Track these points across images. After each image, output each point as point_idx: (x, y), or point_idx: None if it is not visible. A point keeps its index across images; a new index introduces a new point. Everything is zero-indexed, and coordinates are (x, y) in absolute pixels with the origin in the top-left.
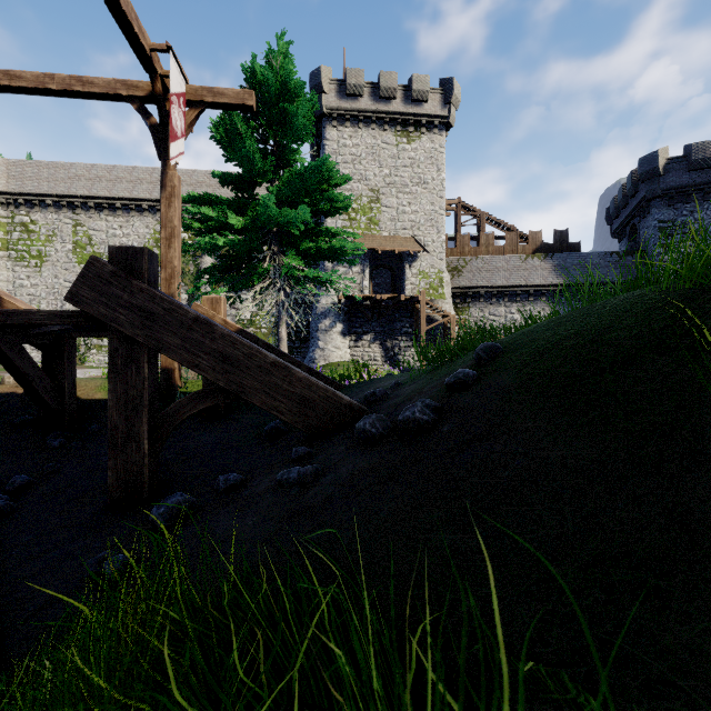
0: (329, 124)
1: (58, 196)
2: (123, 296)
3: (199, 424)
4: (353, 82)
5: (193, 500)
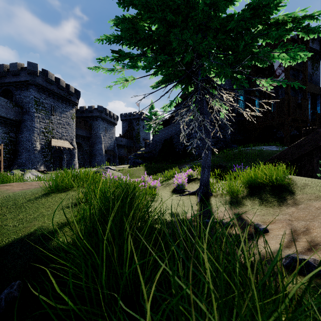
0: None
1: None
2: None
3: None
4: None
5: None
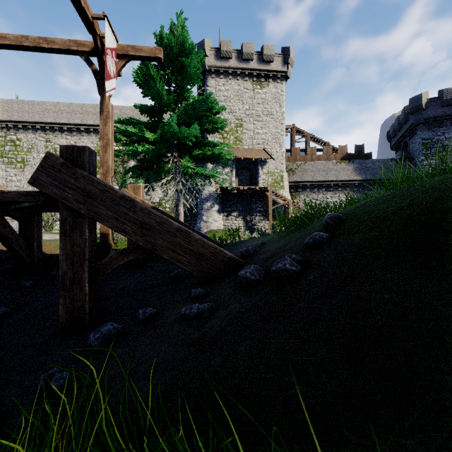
0: (210, 77)
1: (35, 122)
2: (70, 180)
3: (125, 271)
4: (225, 49)
5: (120, 328)
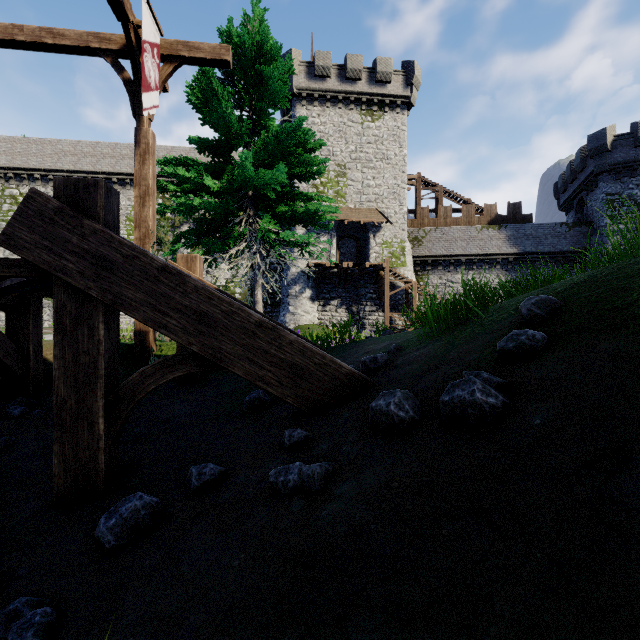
0: (299, 104)
1: (45, 170)
2: (72, 238)
3: (173, 391)
4: (322, 64)
5: (157, 503)
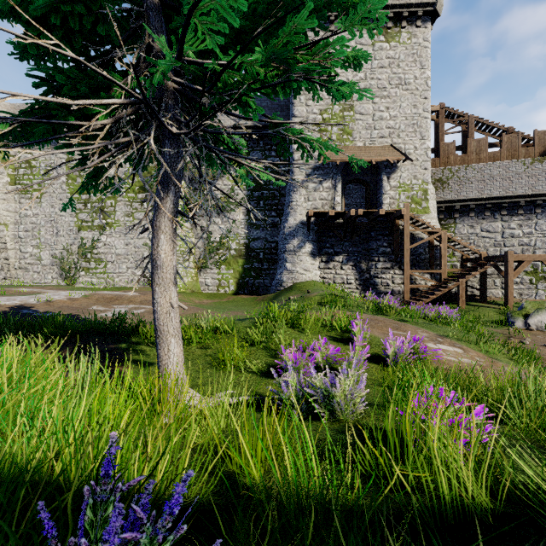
0: None
1: None
2: None
3: None
4: None
5: None
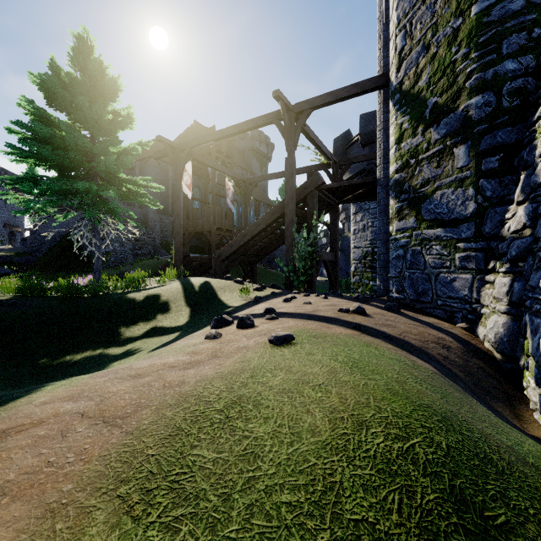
0: None
1: None
2: None
3: None
4: None
5: None
